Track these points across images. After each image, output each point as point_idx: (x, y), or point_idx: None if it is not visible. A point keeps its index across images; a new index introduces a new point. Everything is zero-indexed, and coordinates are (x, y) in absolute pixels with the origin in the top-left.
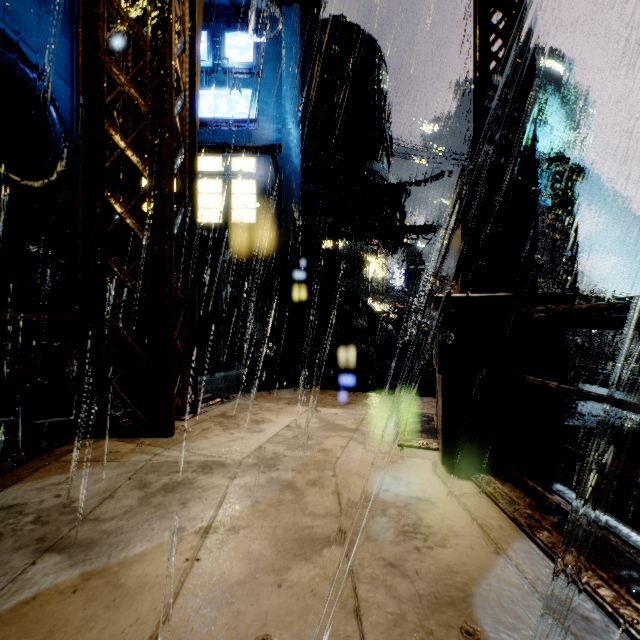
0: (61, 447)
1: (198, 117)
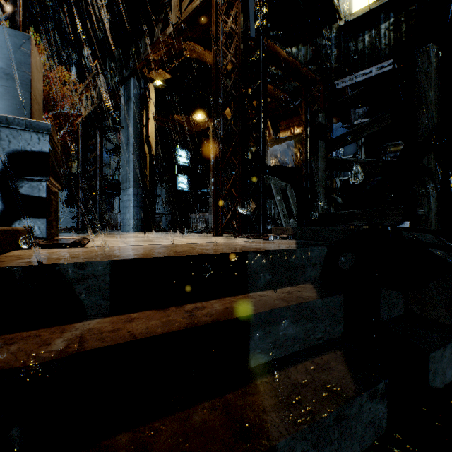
0: (232, 235)
1: (250, 28)
